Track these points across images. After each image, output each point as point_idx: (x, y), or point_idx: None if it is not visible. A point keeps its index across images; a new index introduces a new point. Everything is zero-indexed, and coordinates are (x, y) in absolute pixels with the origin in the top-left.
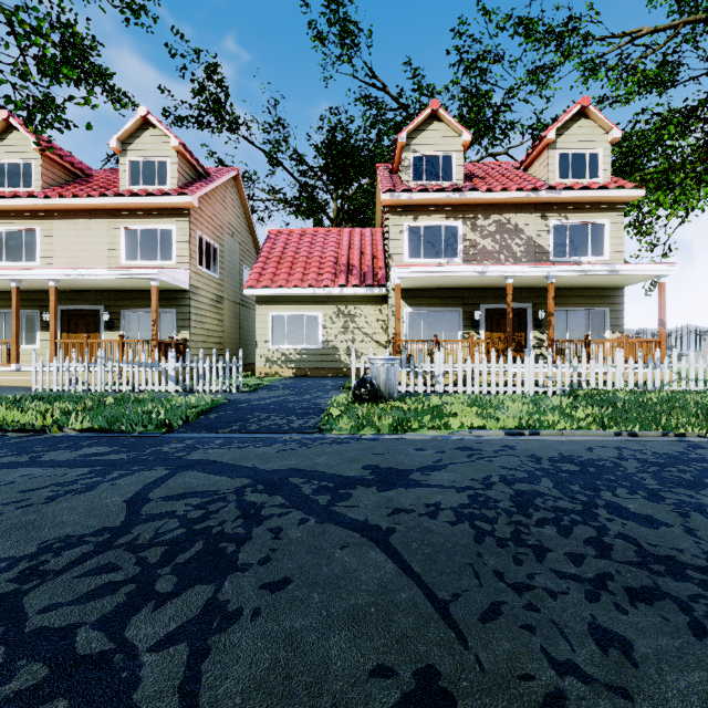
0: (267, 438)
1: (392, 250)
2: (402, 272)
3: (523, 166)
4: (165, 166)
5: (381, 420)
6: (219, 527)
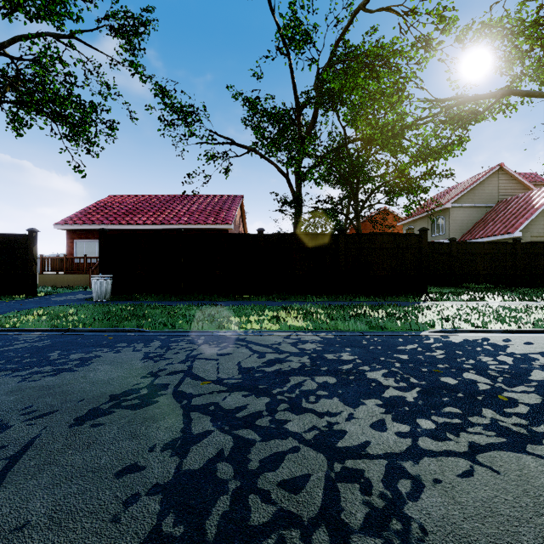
0: None
1: None
2: None
3: None
4: None
5: None
6: None
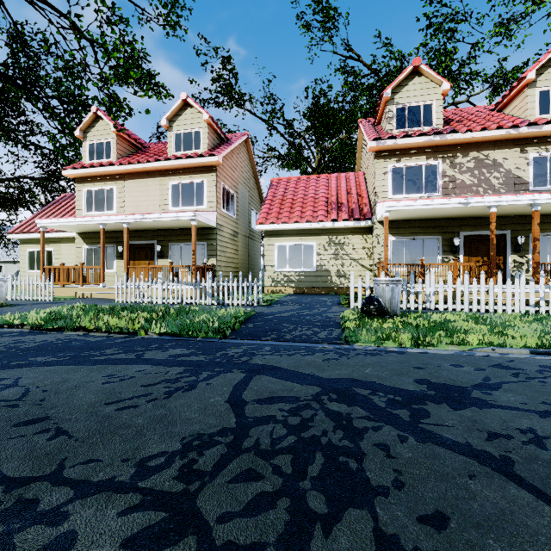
0: (304, 347)
1: (377, 189)
2: (390, 206)
3: (498, 107)
4: (199, 135)
5: (399, 335)
6: (325, 437)
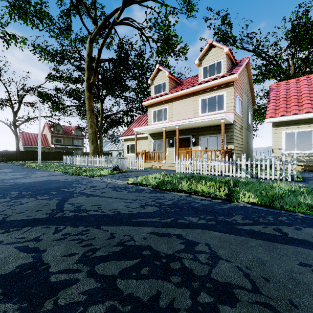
0: None
1: None
2: None
3: None
4: (220, 64)
5: None
6: None
